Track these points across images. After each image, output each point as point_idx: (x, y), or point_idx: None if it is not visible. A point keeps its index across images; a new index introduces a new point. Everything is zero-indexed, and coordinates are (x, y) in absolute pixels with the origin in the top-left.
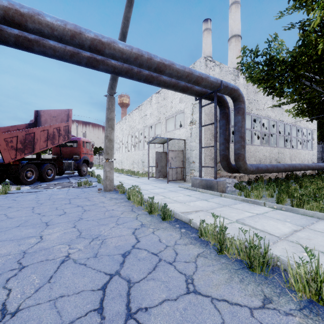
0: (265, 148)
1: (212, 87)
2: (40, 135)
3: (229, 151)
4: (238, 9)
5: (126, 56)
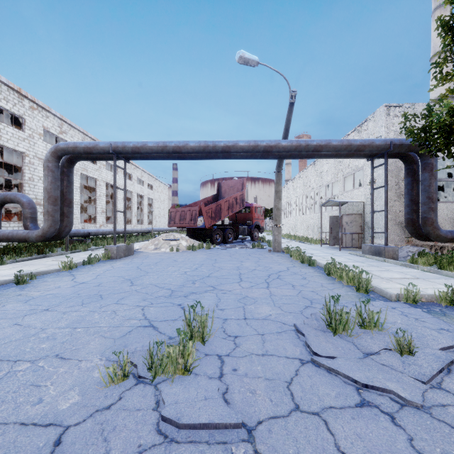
0: None
1: (380, 150)
2: (224, 206)
3: (416, 214)
4: None
5: (288, 150)
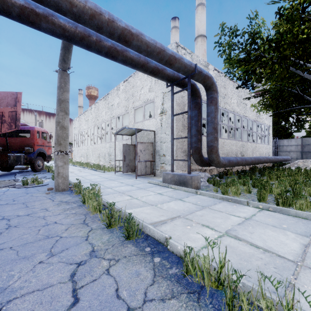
0: (231, 142)
1: (186, 71)
2: None
3: (201, 143)
4: (203, 11)
5: (78, 11)
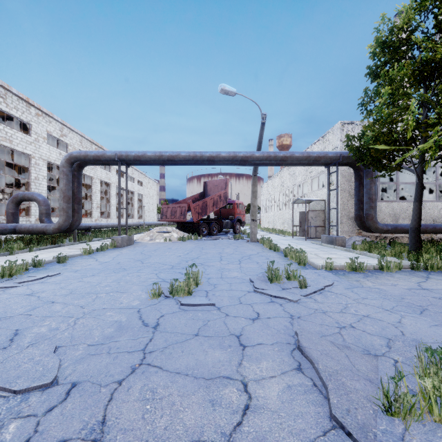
0: None
1: (333, 160)
2: (210, 203)
3: (362, 211)
4: None
5: (260, 159)
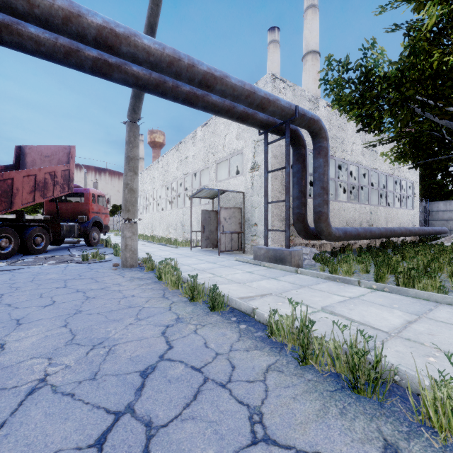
0: (353, 206)
1: (284, 115)
2: (23, 183)
3: (306, 209)
4: (315, 16)
5: (155, 59)
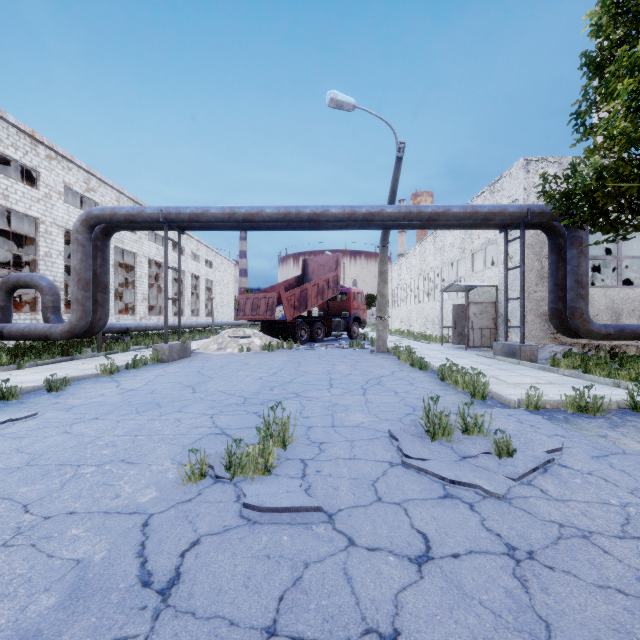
0: None
1: (515, 219)
2: (312, 291)
3: (563, 303)
4: None
5: (395, 218)
